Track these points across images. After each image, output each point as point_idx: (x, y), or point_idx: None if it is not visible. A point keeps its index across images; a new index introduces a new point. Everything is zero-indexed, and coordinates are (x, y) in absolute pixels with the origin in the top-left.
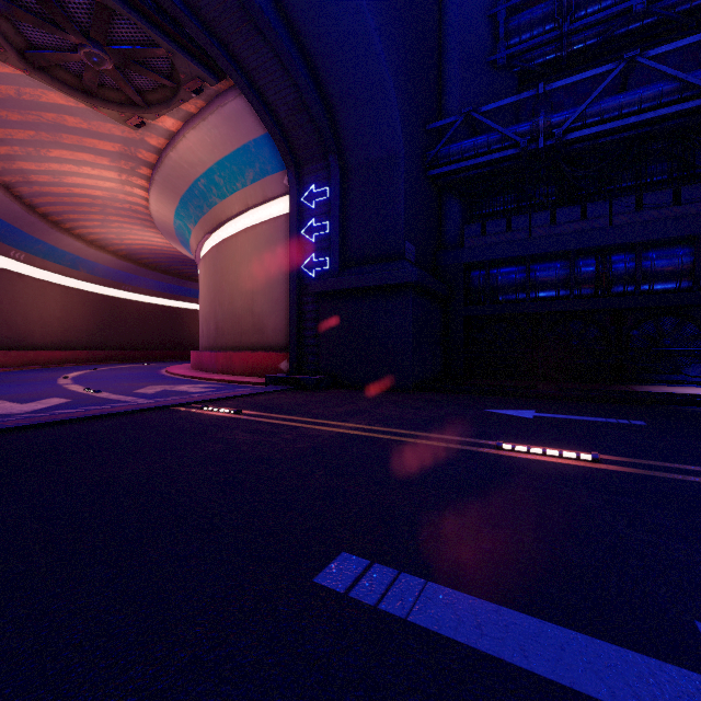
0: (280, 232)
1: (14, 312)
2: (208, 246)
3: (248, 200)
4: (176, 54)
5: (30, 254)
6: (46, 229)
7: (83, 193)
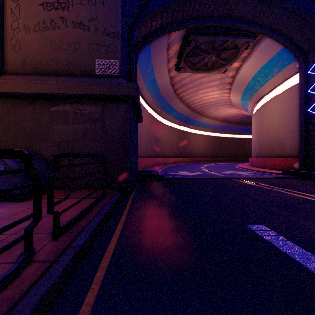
0: (294, 94)
1: (190, 145)
2: (256, 109)
3: (274, 83)
4: (236, 40)
5: (194, 126)
6: (198, 117)
7: (208, 101)
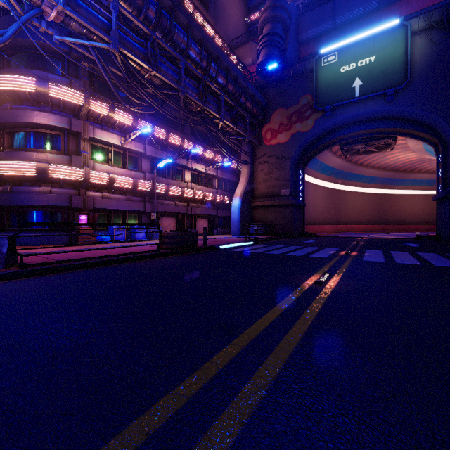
0: None
1: (398, 210)
2: None
3: None
4: (378, 141)
5: (404, 186)
6: (406, 175)
7: (409, 160)
